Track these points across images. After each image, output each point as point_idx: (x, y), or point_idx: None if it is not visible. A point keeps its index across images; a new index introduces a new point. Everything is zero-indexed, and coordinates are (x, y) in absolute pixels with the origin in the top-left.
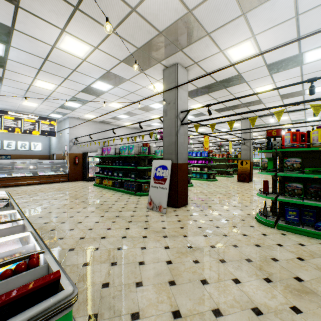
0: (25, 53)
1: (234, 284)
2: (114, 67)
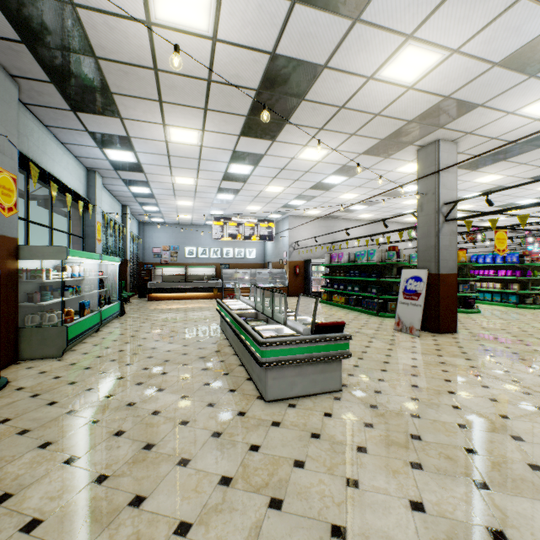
0: (267, 168)
1: (481, 387)
2: (351, 161)
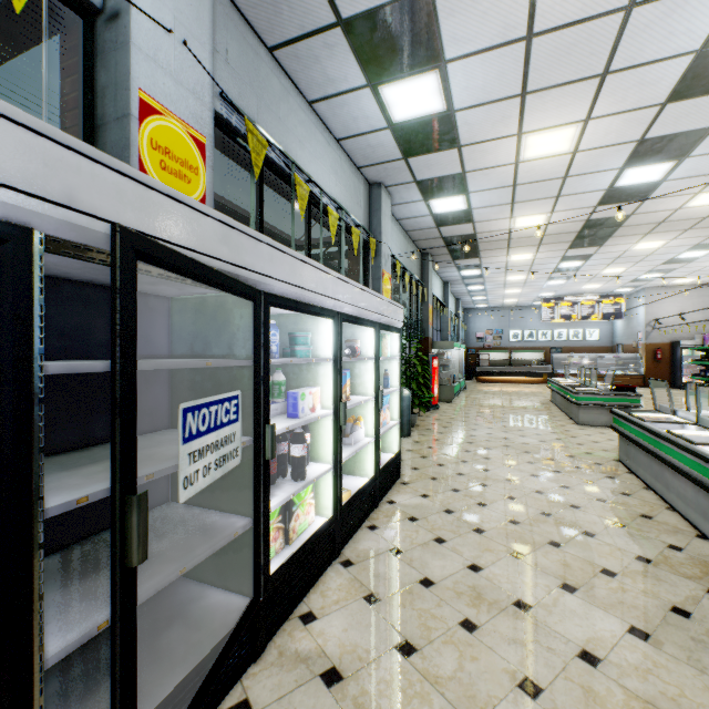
0: (599, 260)
1: None
2: (703, 241)
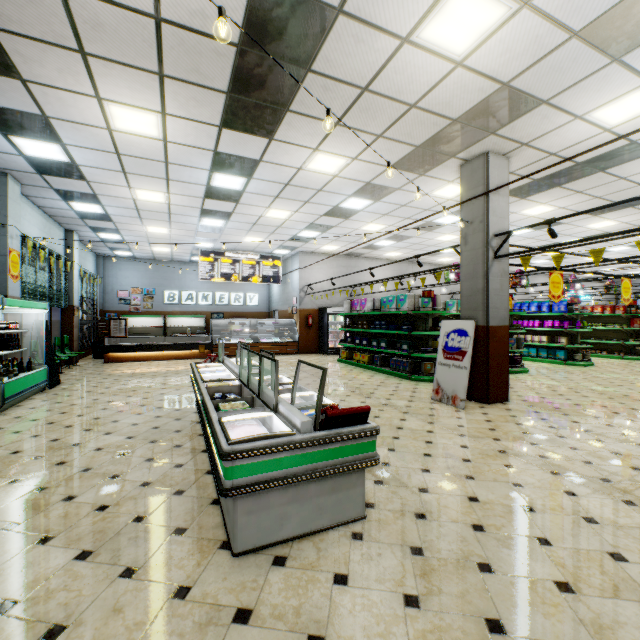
0: (266, 182)
1: (566, 495)
2: (376, 177)
